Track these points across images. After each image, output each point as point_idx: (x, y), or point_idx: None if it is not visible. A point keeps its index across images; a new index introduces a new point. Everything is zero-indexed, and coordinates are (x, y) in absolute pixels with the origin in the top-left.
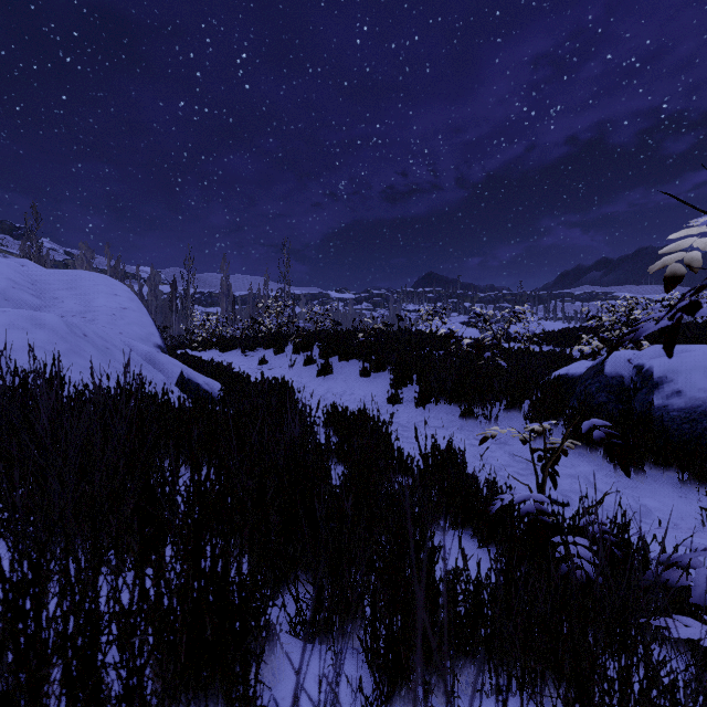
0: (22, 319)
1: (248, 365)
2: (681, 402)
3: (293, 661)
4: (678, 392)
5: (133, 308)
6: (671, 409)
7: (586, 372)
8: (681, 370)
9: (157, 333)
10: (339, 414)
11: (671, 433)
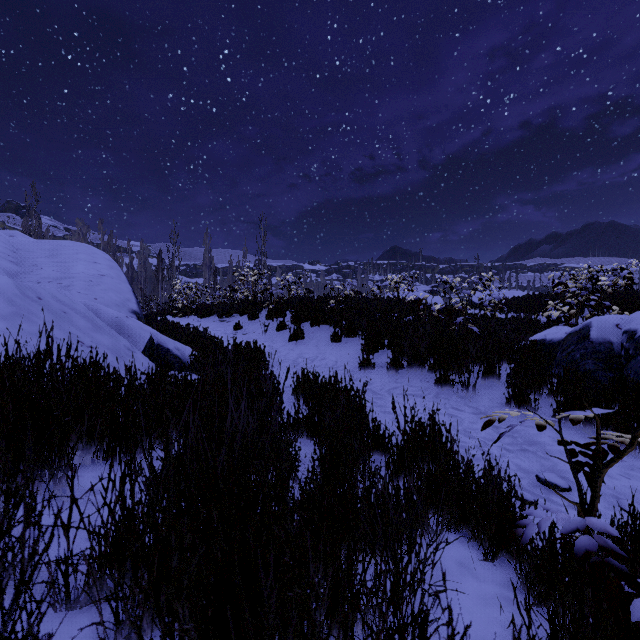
0: None
1: (223, 330)
2: None
3: None
4: None
5: (111, 275)
6: None
7: (567, 338)
8: None
9: (134, 299)
10: (310, 382)
11: None
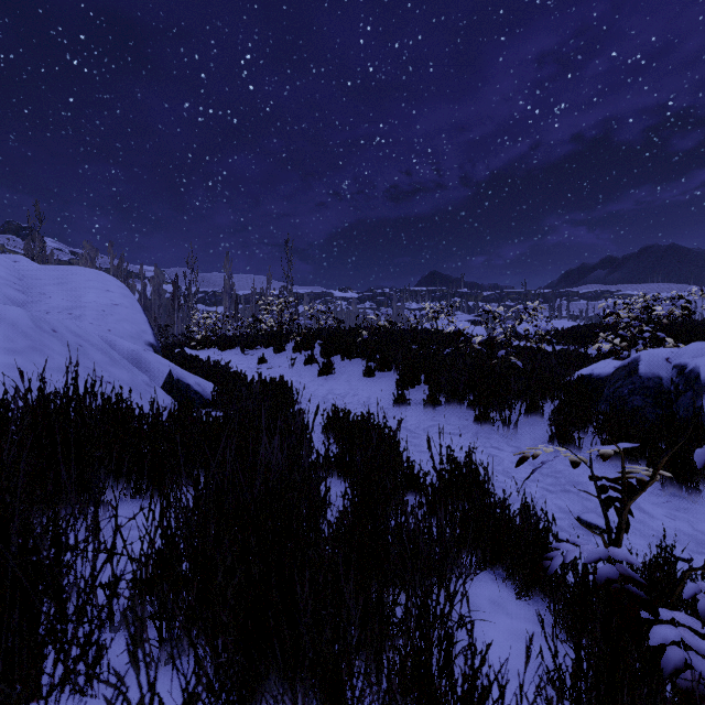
0: None
1: (246, 364)
2: None
3: None
4: None
5: (125, 305)
6: None
7: (615, 373)
8: None
9: (150, 330)
10: (341, 419)
11: None
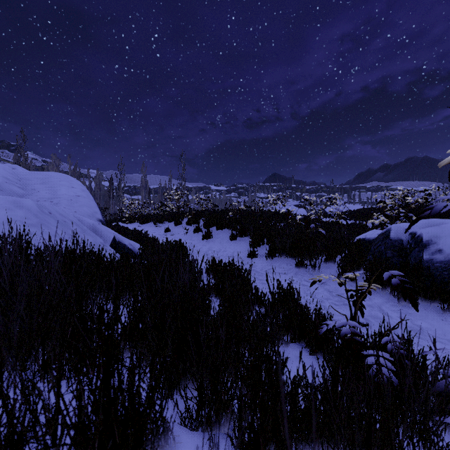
0: (8, 202)
1: (157, 232)
2: (441, 257)
3: (182, 446)
4: (440, 250)
5: (83, 196)
6: (435, 261)
7: (377, 237)
8: (441, 236)
9: (99, 211)
10: (216, 265)
11: (435, 277)
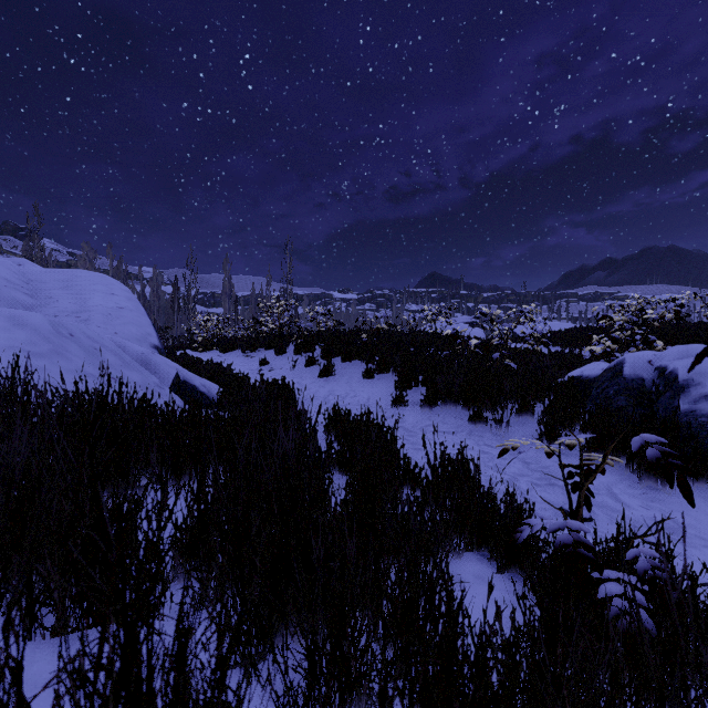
0: (1, 318)
1: (248, 366)
2: None
3: None
4: (707, 396)
5: (130, 308)
6: (699, 414)
7: (602, 374)
8: None
9: (154, 333)
10: (341, 419)
11: (700, 441)
